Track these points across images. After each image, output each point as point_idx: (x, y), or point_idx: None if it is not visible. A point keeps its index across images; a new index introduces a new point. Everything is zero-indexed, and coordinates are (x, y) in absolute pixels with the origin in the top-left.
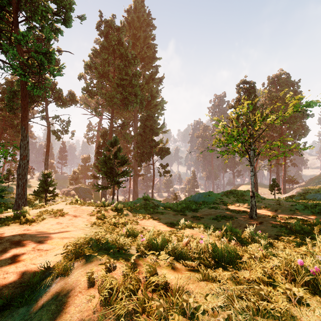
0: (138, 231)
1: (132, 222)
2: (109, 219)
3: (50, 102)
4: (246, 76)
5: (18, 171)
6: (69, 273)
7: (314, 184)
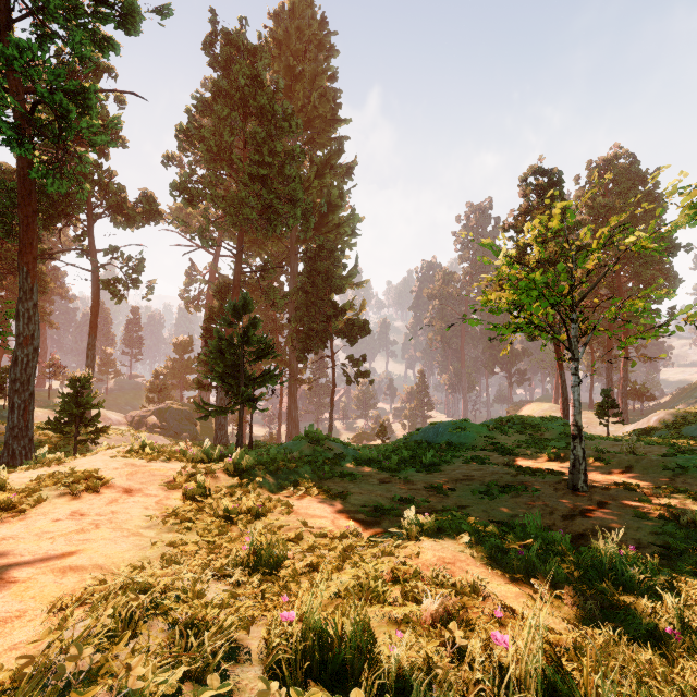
0: (285, 550)
1: (275, 507)
2: (215, 498)
3: (100, 215)
4: (542, 159)
5: (13, 373)
6: None
7: (692, 402)
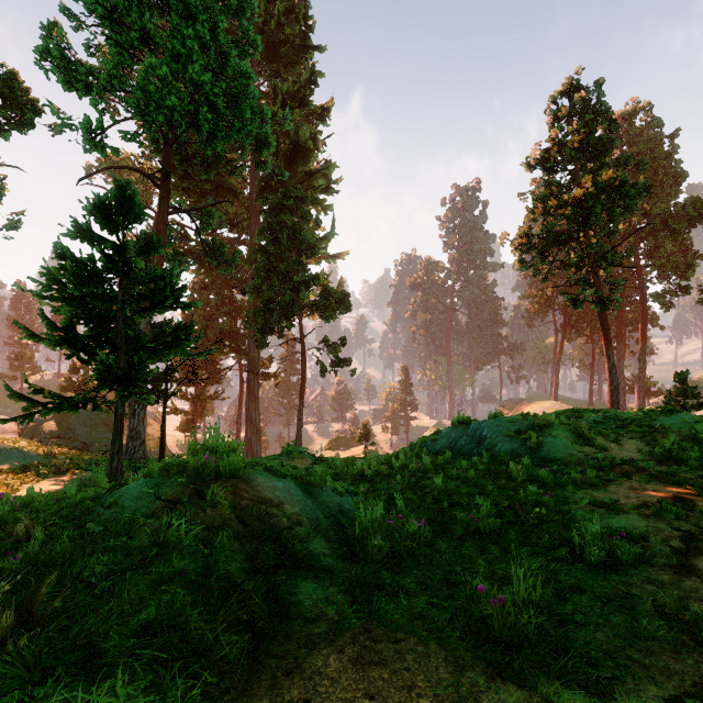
0: None
1: None
2: None
3: None
4: (581, 71)
5: None
6: None
7: None
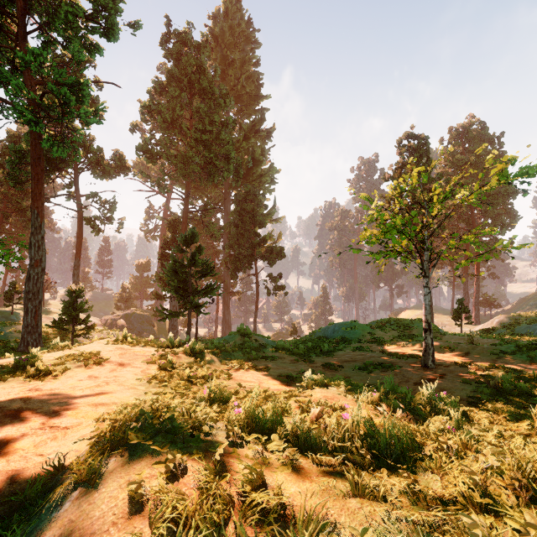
0: (231, 393)
1: (220, 376)
2: (180, 369)
3: (83, 169)
4: (413, 127)
5: (27, 286)
6: (97, 482)
7: (527, 309)
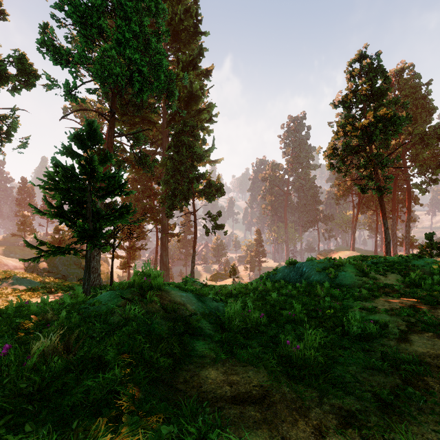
0: None
1: None
2: None
3: None
4: (367, 46)
5: None
6: None
7: None
